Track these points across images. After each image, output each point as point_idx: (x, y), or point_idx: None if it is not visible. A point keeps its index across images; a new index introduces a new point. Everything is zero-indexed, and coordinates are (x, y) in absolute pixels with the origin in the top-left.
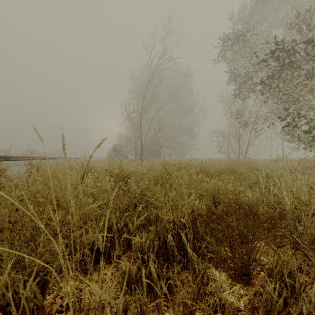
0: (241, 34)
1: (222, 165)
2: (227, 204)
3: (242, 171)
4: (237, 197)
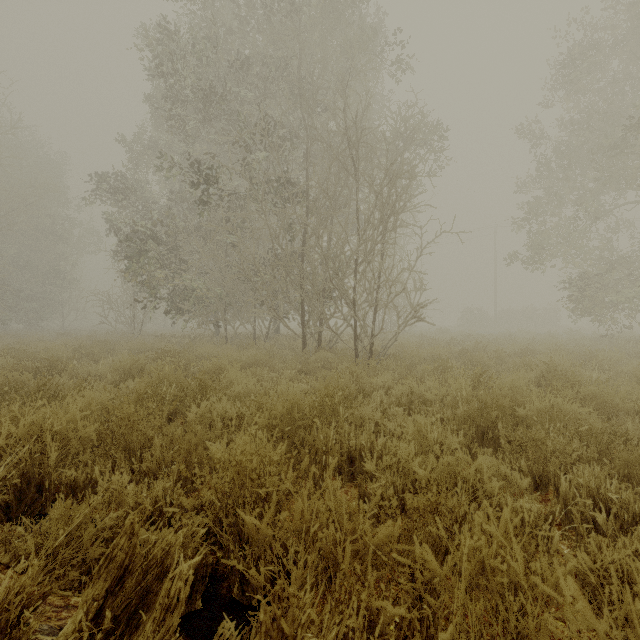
0: (117, 188)
1: (69, 347)
2: (13, 367)
3: (64, 353)
4: (17, 365)
